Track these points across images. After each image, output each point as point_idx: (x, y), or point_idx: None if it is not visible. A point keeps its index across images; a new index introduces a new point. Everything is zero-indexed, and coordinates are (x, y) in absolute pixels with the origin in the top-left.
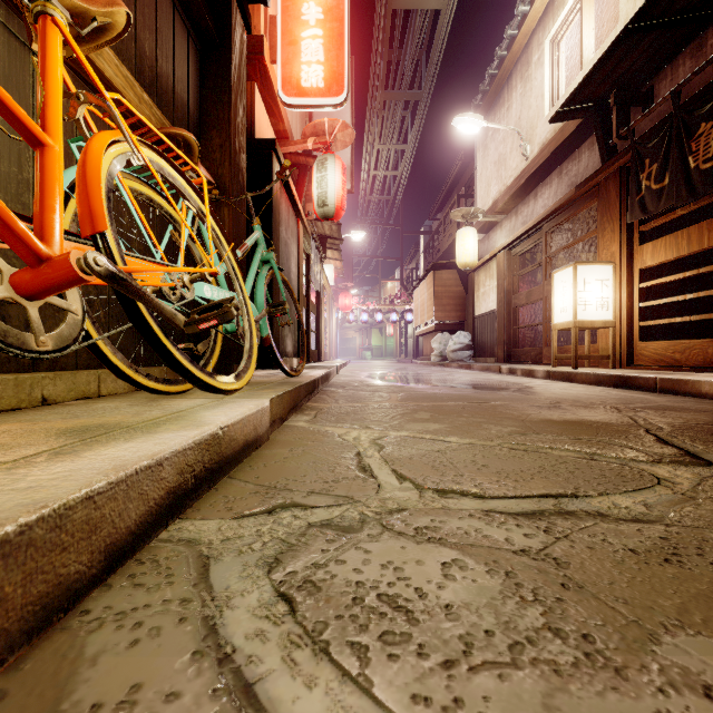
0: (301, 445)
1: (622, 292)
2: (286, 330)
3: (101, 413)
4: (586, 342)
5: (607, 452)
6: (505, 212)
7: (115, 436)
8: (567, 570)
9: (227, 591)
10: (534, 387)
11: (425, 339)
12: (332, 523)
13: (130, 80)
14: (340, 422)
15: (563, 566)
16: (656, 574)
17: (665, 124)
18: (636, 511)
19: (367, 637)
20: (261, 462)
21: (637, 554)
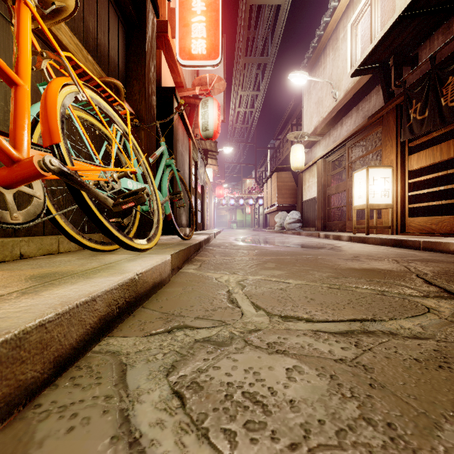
0: (191, 285)
1: (397, 185)
2: (182, 210)
3: (58, 264)
4: (374, 218)
5: (392, 290)
6: (322, 134)
7: (65, 280)
8: (373, 374)
9: (138, 389)
10: (341, 246)
11: (270, 215)
12: (211, 339)
13: (79, 46)
14: (216, 270)
15: (369, 371)
16: (434, 377)
17: (426, 77)
18: (416, 331)
19: (235, 425)
20: (164, 297)
21: (420, 362)
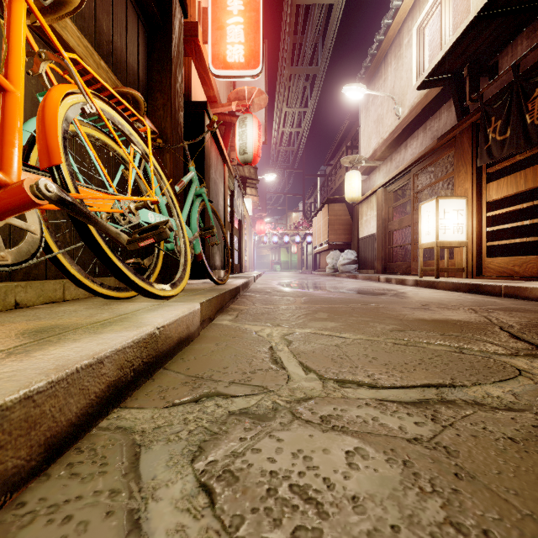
0: (225, 340)
1: (473, 219)
2: (215, 248)
3: (61, 316)
4: (445, 258)
5: (473, 347)
6: (382, 159)
7: (65, 336)
8: (458, 459)
9: (154, 481)
10: (406, 292)
11: (321, 255)
12: (249, 411)
13: (90, 50)
14: (256, 321)
15: (453, 455)
16: (537, 463)
17: (507, 89)
18: (507, 400)
19: (280, 534)
20: (192, 355)
21: (516, 442)
